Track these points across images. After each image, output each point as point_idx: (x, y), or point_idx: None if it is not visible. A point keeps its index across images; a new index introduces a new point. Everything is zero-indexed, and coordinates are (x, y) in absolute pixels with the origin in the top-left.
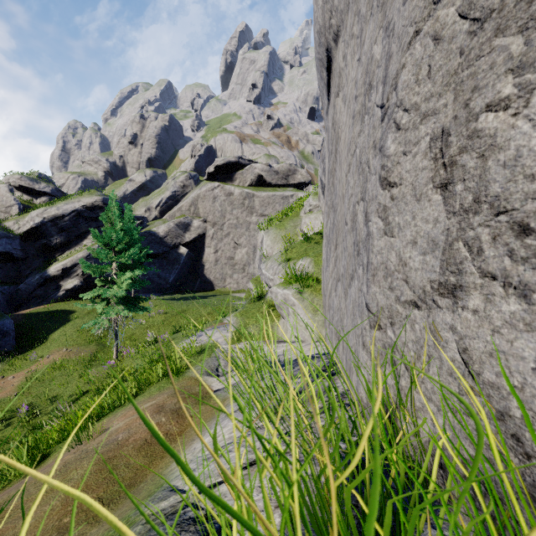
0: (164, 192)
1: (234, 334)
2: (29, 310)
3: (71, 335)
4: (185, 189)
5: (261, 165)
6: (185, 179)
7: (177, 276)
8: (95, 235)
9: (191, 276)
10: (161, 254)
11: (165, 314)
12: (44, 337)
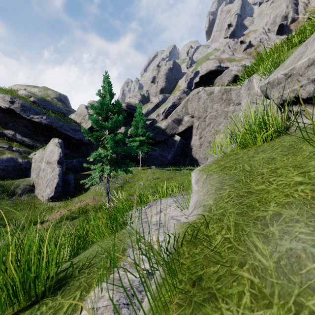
0: (167, 103)
1: (187, 243)
2: (88, 172)
3: (100, 188)
4: (180, 100)
5: (237, 67)
6: (180, 94)
7: (173, 156)
8: (92, 108)
9: (183, 156)
10: (163, 140)
11: (157, 179)
12: (88, 188)
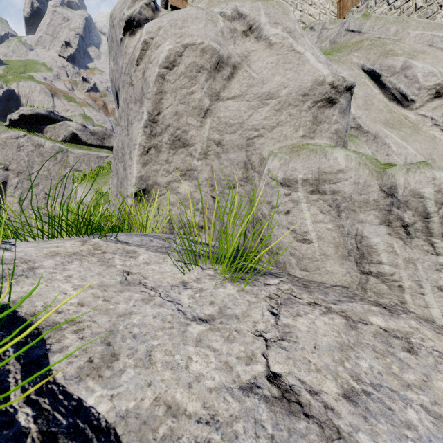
0: None
1: None
2: None
3: None
4: None
5: (76, 124)
6: None
7: None
8: None
9: None
10: None
11: None
12: None
